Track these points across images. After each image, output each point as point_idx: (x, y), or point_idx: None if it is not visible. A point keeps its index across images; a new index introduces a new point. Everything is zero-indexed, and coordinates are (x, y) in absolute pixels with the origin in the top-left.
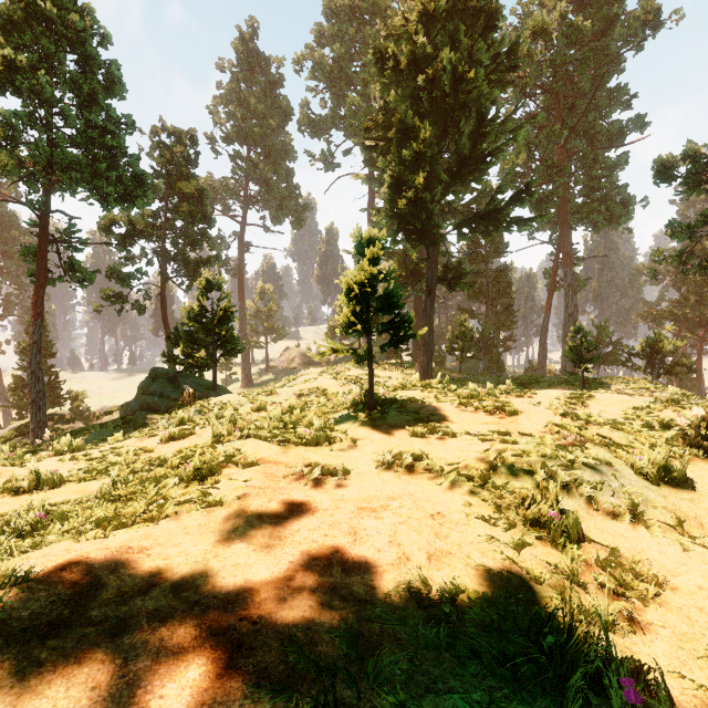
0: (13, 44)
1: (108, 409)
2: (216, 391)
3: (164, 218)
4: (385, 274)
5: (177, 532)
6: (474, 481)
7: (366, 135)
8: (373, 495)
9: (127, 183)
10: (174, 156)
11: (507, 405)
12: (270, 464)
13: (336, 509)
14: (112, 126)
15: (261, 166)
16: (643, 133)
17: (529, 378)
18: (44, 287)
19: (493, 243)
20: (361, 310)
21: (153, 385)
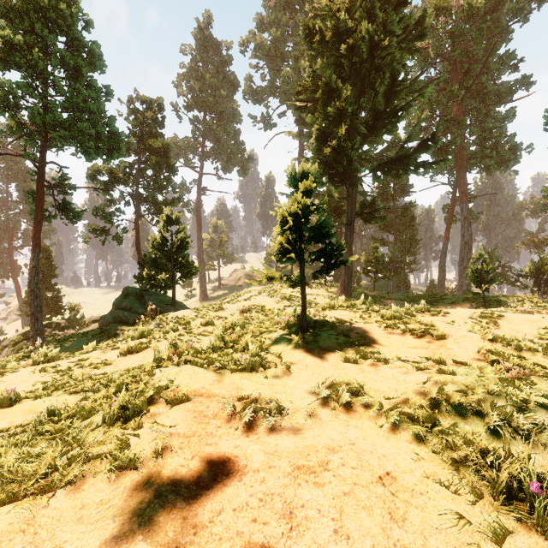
0: (15, 29)
1: (95, 318)
2: (174, 306)
3: (138, 168)
4: (317, 206)
5: (68, 517)
6: (418, 424)
7: (297, 98)
8: (310, 444)
9: (105, 138)
10: (145, 119)
11: (432, 328)
12: (202, 397)
13: (269, 469)
14: (93, 93)
15: (214, 127)
16: (528, 90)
17: (434, 296)
18: (41, 222)
19: (400, 185)
20: (294, 239)
21: (124, 301)
